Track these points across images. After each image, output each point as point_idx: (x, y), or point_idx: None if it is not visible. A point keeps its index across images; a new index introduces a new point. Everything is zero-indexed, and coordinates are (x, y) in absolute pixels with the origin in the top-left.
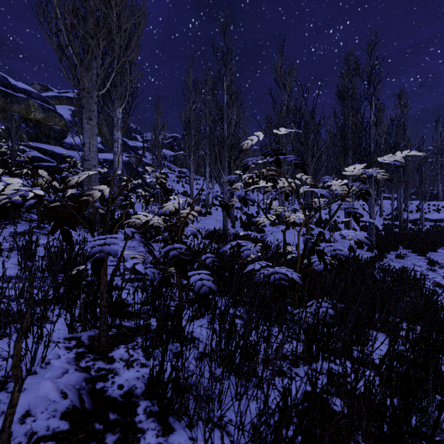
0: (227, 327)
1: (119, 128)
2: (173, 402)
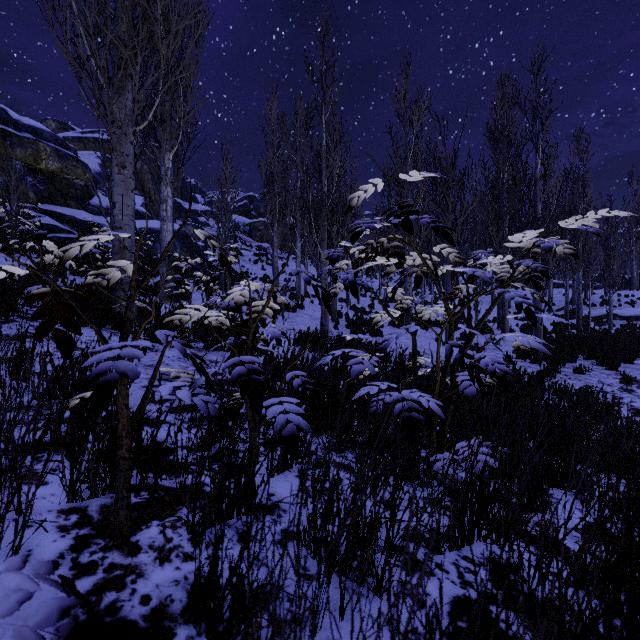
0: (326, 486)
1: (169, 183)
2: (232, 632)
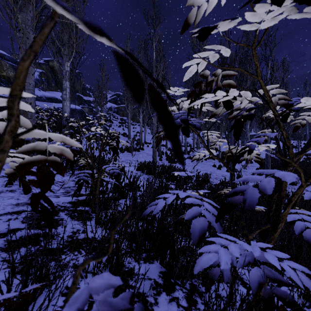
0: None
1: (67, 79)
2: None
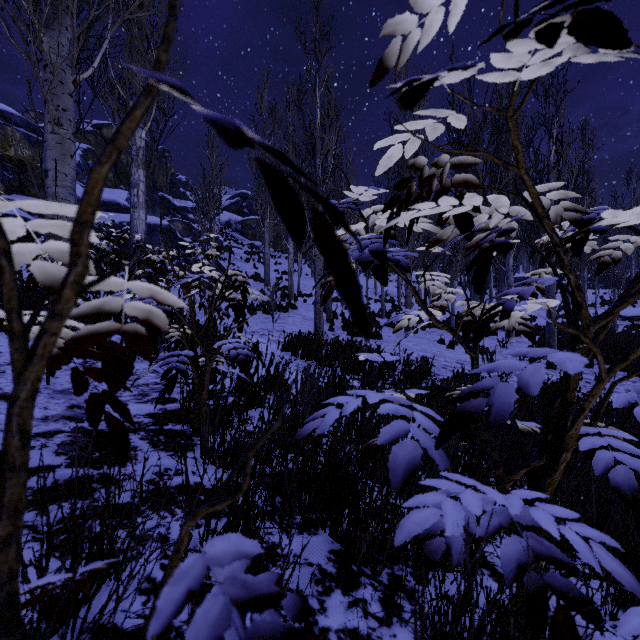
0: None
1: (141, 164)
2: None
